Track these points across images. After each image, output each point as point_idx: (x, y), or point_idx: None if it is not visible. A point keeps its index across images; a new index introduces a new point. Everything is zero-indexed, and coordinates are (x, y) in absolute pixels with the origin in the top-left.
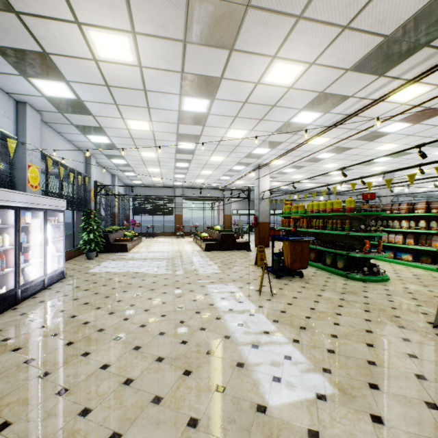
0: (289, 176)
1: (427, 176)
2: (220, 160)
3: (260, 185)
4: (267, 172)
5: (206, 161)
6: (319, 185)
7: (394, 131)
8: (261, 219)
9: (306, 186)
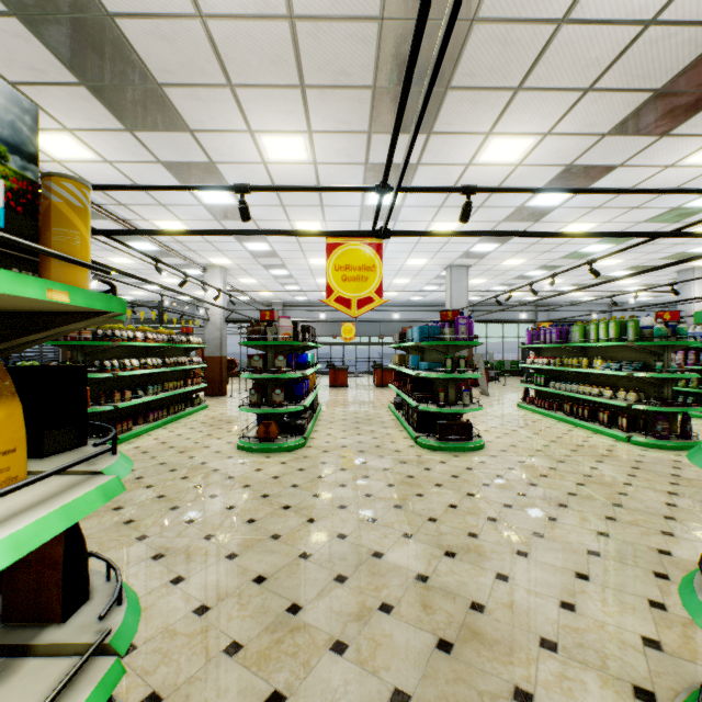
0: (314, 281)
1: (559, 270)
2: (133, 262)
3: (206, 298)
4: (218, 276)
5: (118, 264)
6: (408, 293)
7: (234, 201)
8: (208, 351)
9: (393, 295)
